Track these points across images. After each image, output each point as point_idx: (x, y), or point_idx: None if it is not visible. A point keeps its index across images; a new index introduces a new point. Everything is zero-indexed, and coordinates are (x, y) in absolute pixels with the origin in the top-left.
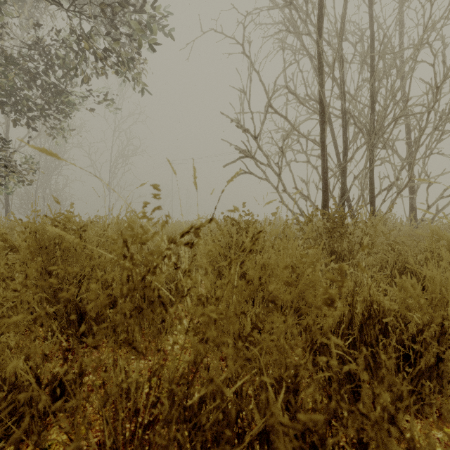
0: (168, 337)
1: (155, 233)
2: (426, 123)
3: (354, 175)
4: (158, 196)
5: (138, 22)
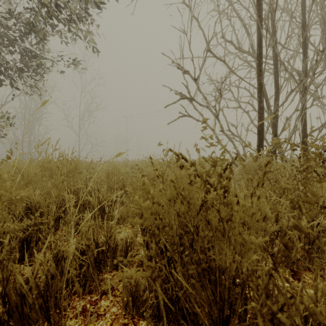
0: None
1: None
2: None
3: (286, 117)
4: None
5: None
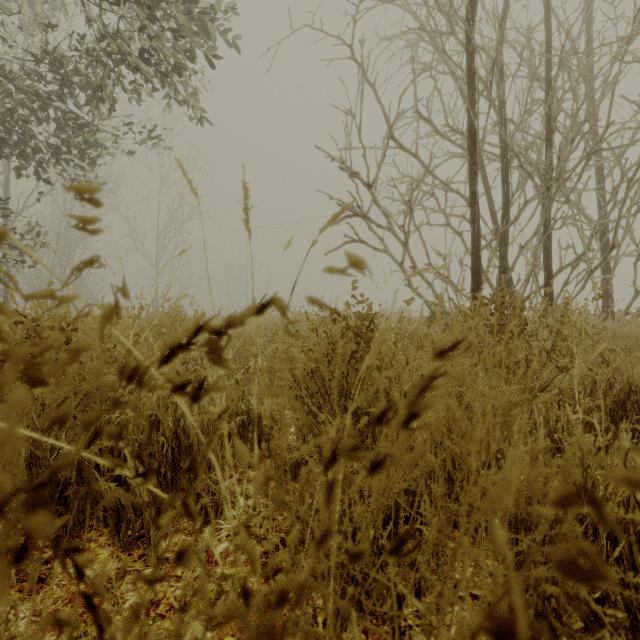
0: (219, 524)
1: (77, 352)
2: (639, 159)
3: (520, 244)
4: (93, 230)
5: (191, 14)
